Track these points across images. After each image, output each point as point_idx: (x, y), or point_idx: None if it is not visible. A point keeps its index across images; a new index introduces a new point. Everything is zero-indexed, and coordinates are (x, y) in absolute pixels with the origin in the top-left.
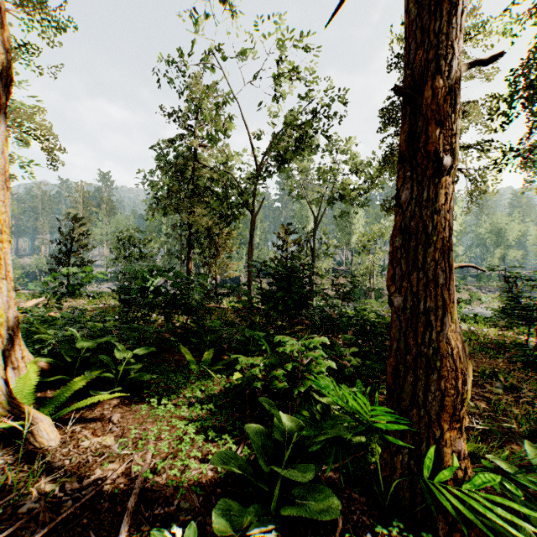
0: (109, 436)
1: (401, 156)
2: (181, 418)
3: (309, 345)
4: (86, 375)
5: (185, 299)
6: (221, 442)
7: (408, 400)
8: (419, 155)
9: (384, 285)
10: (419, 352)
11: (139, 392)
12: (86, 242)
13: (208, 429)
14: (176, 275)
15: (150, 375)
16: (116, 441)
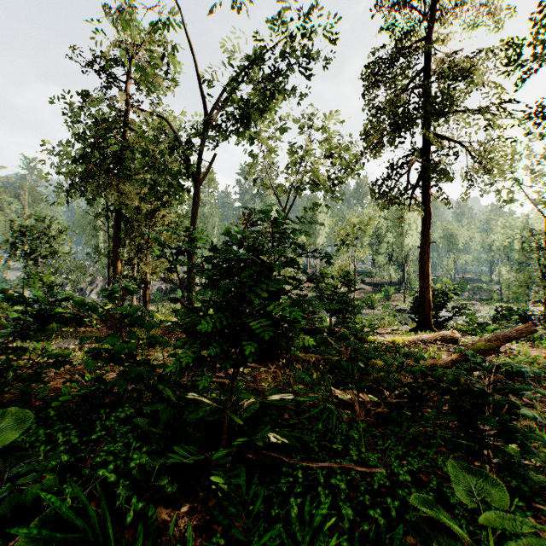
0: None
1: None
2: None
3: None
4: None
5: None
6: None
7: None
8: None
9: None
10: None
11: None
12: None
13: None
14: None
15: None
16: None
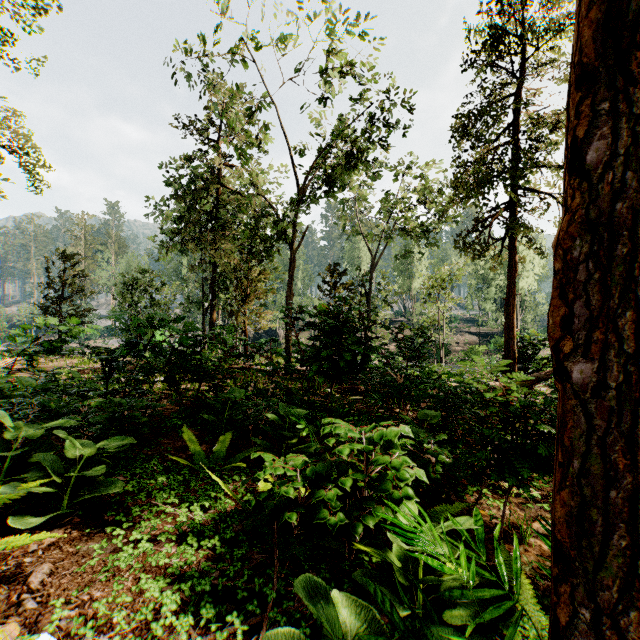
0: (8, 627)
1: (583, 72)
2: (161, 568)
3: (379, 440)
4: (5, 490)
5: (196, 359)
6: (221, 635)
7: (614, 589)
8: (633, 59)
9: (452, 340)
10: (638, 485)
11: (103, 511)
12: (82, 286)
13: (203, 597)
14: (183, 326)
15: (123, 483)
16: (19, 638)
